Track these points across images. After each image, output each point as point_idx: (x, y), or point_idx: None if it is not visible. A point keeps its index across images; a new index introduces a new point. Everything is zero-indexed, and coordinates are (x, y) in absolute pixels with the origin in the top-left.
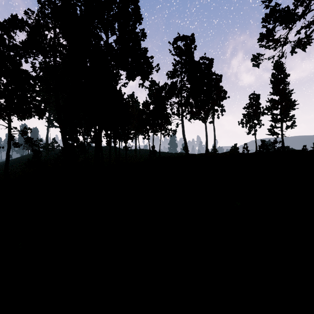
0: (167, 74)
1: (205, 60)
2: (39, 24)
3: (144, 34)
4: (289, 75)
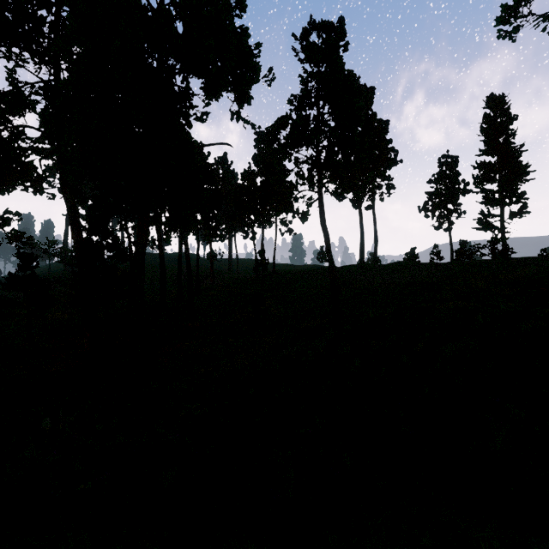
0: (289, 102)
1: None
2: None
3: (241, 2)
4: (516, 118)
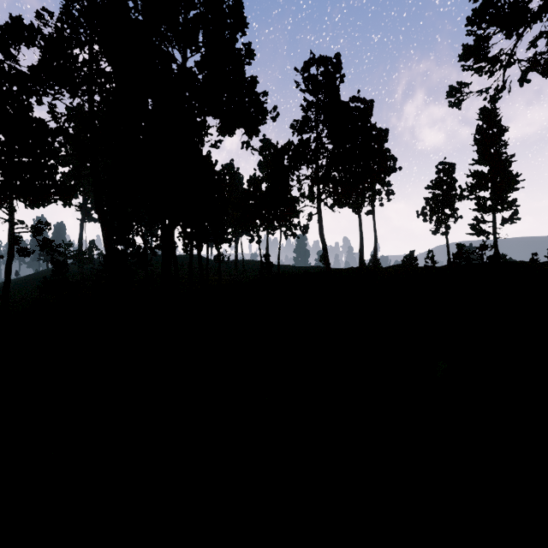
0: (292, 126)
1: (359, 102)
2: (64, 36)
3: (251, 52)
4: (507, 130)
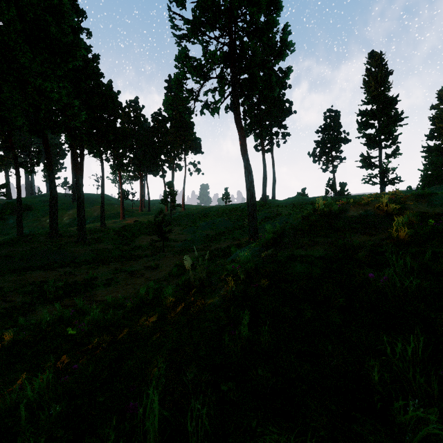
0: None
1: None
2: None
3: None
4: (391, 73)
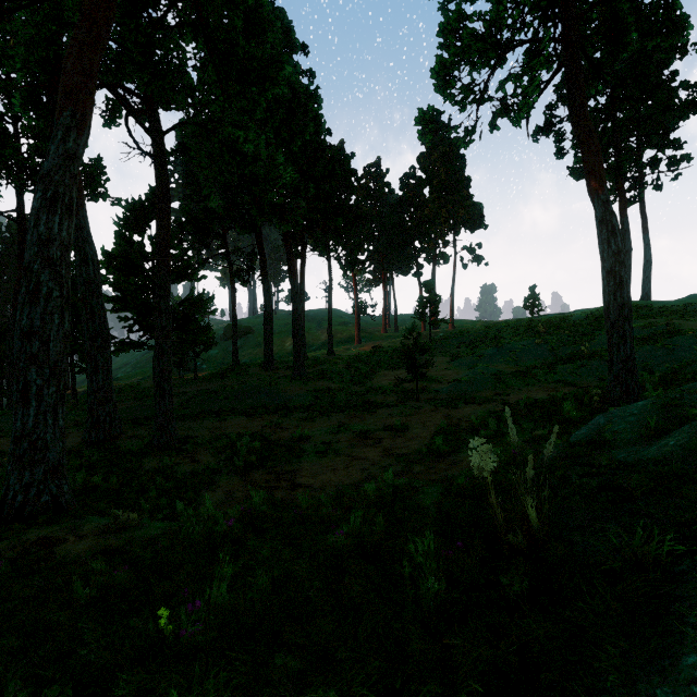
0: None
1: None
2: None
3: None
4: None
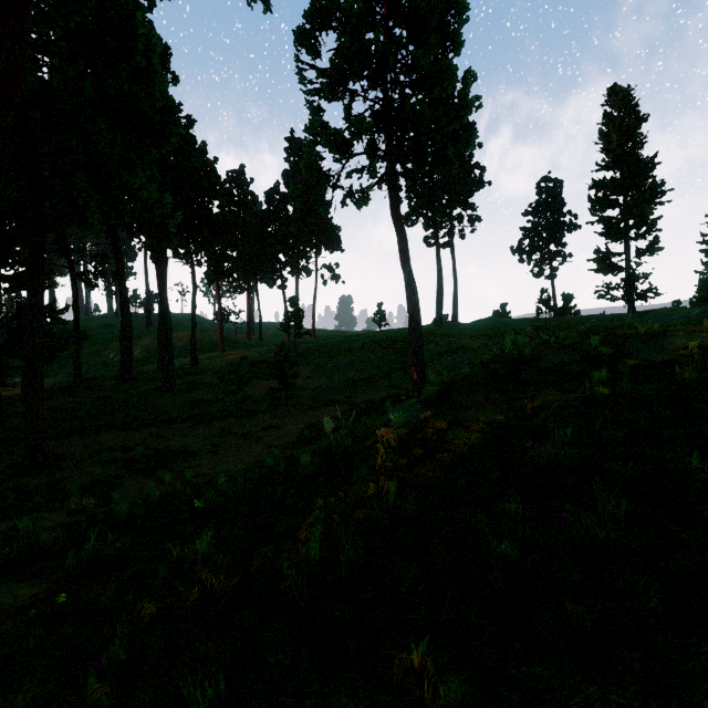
0: None
1: None
2: None
3: None
4: (646, 119)
